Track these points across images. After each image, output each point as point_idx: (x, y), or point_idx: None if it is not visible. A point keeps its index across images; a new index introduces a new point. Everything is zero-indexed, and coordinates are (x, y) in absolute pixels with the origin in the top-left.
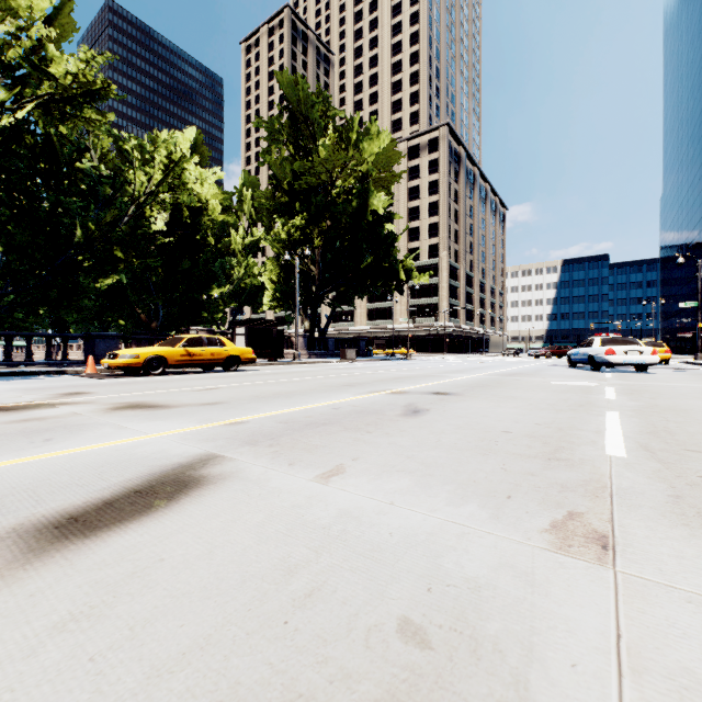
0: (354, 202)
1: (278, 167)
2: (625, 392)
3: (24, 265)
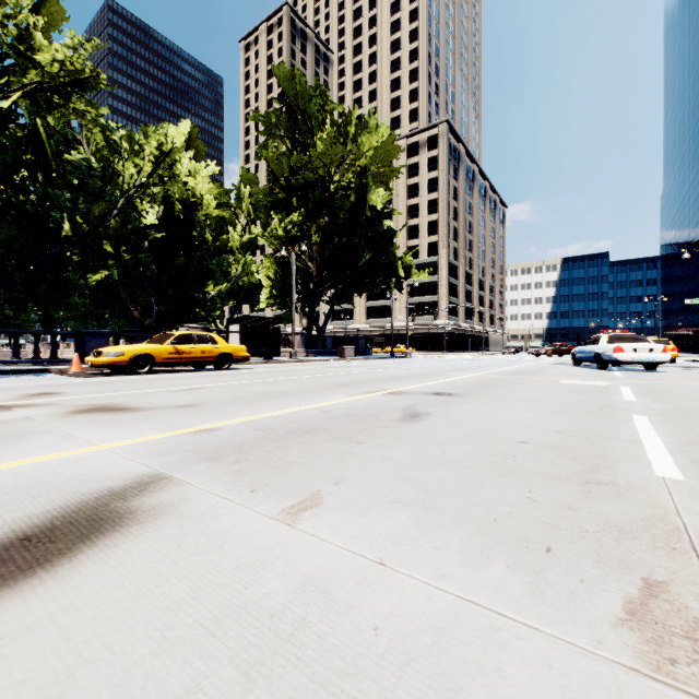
0: (352, 197)
1: (275, 162)
2: (644, 392)
3: (11, 261)
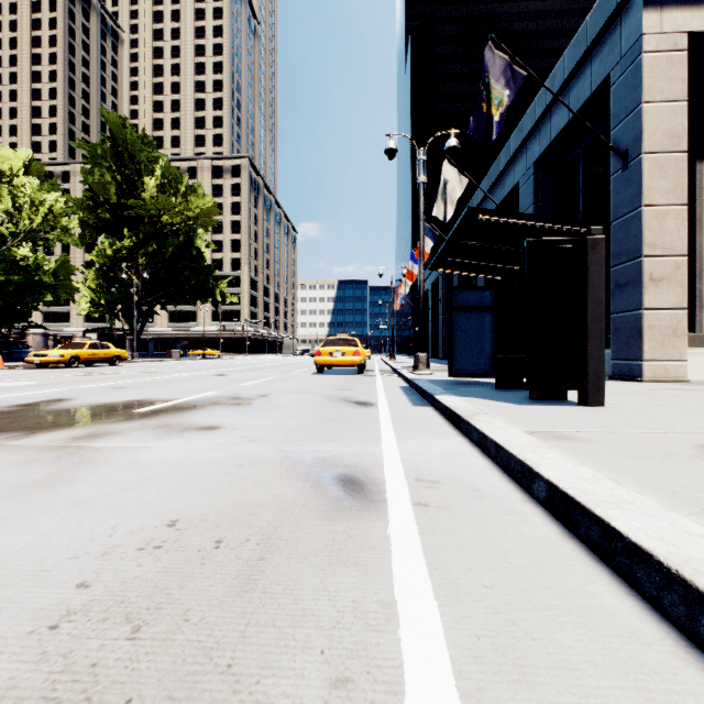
0: (182, 237)
1: (96, 182)
2: None
3: None
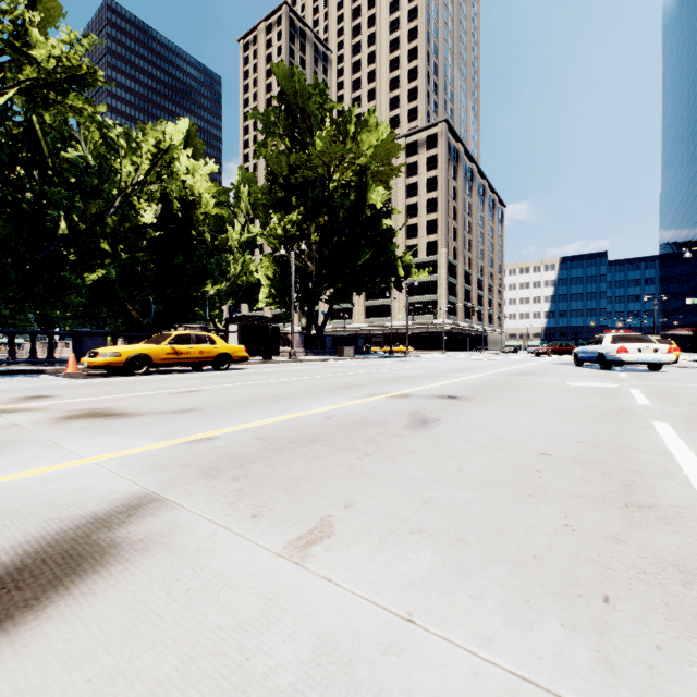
0: (352, 196)
1: (274, 161)
2: (656, 395)
3: (7, 260)
